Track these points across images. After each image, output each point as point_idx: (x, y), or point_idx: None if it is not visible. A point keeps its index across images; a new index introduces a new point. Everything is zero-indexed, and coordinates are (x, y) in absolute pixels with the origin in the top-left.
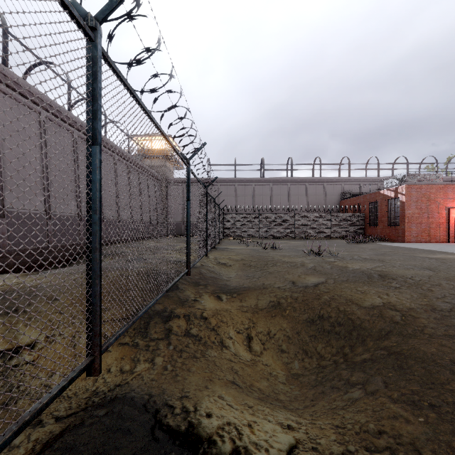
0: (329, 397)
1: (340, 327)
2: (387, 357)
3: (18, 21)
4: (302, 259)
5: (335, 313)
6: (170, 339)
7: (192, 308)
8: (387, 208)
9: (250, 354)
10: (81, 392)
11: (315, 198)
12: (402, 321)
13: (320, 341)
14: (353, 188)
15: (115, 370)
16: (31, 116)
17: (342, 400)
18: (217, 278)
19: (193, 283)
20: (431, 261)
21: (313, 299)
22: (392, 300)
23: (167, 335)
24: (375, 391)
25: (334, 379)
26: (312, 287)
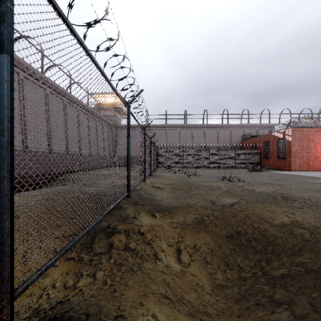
0: (256, 315)
1: (256, 242)
2: (306, 275)
3: None
4: (218, 183)
5: (250, 230)
6: (111, 253)
7: (131, 225)
8: (277, 146)
9: (180, 265)
10: (23, 310)
11: (223, 139)
12: (312, 239)
13: (239, 254)
14: (251, 131)
15: (59, 285)
16: None
17: None
18: (152, 198)
19: (133, 203)
20: (318, 185)
21: (230, 217)
22: (299, 219)
23: (109, 249)
24: (305, 315)
25: (257, 294)
26: (229, 207)
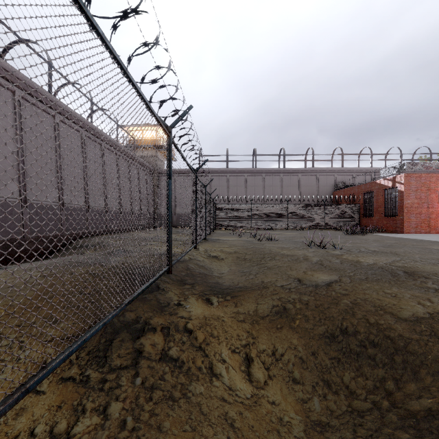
0: None
1: (375, 348)
2: None
3: (11, 15)
4: (303, 251)
5: (364, 326)
6: (138, 367)
7: (173, 317)
8: (384, 198)
9: (250, 386)
10: None
11: (307, 189)
12: None
13: (346, 368)
14: (346, 178)
15: (42, 431)
16: (4, 94)
17: None
18: (207, 274)
19: (178, 281)
20: None
21: (329, 305)
22: None
23: (135, 360)
24: None
25: None
26: (324, 288)
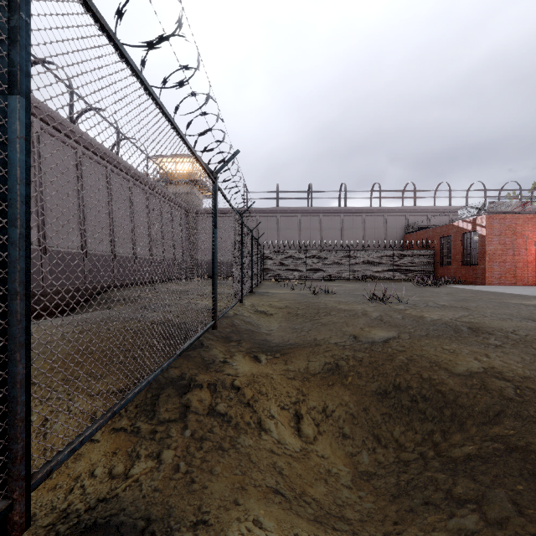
0: (424, 521)
1: (426, 403)
2: (507, 455)
3: None
4: (363, 306)
5: (416, 382)
6: (186, 421)
7: (219, 374)
8: (463, 244)
9: (300, 441)
10: (42, 513)
11: (373, 232)
12: (518, 397)
13: (397, 422)
14: (420, 219)
15: (101, 472)
16: None
17: (447, 531)
18: (254, 331)
19: (223, 338)
20: (529, 309)
21: (384, 362)
22: (496, 364)
23: (183, 414)
24: (504, 520)
25: (427, 487)
26: (381, 344)
